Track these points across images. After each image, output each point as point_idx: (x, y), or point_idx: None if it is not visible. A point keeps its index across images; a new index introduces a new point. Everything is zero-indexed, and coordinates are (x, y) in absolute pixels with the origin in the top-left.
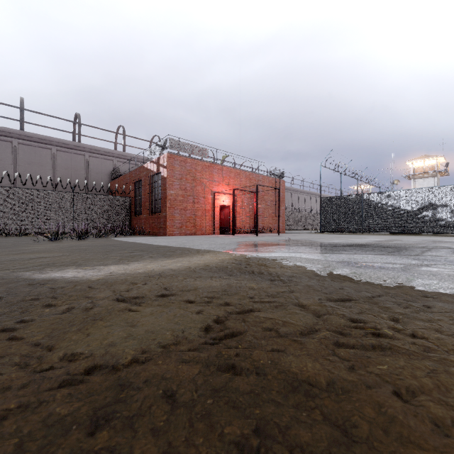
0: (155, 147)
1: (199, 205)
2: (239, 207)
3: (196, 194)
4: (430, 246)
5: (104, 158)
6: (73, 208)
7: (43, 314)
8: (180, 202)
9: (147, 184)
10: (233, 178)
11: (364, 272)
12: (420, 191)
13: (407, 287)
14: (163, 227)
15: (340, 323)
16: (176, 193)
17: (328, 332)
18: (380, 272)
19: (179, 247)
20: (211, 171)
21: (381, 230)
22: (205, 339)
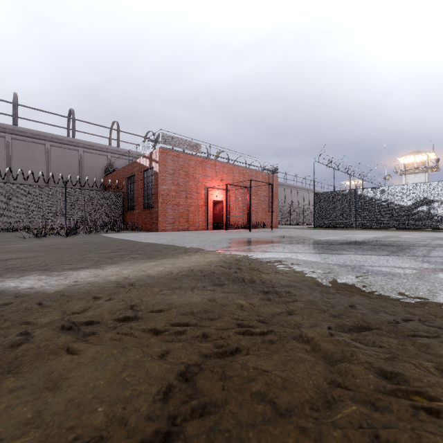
0: (148, 142)
1: (192, 200)
2: (232, 202)
3: (189, 189)
4: (432, 244)
5: (98, 153)
6: (65, 204)
7: None
8: (173, 197)
9: (140, 179)
10: (226, 173)
11: (373, 281)
12: (414, 186)
13: (433, 304)
14: (155, 222)
15: (368, 383)
16: (168, 188)
17: (354, 407)
18: (393, 281)
19: (167, 245)
20: (204, 166)
21: (375, 226)
22: (155, 428)
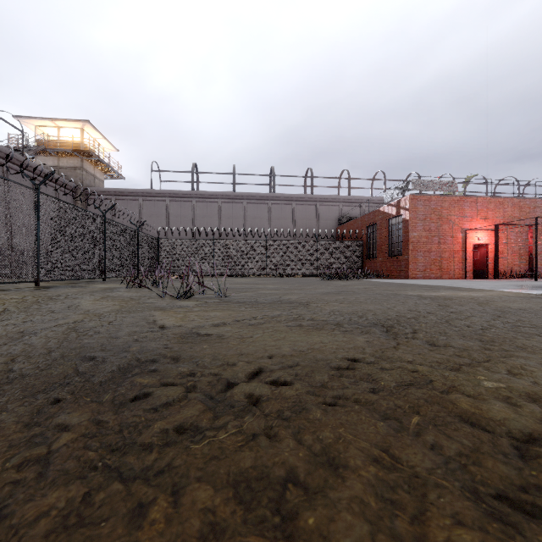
0: (394, 190)
1: (446, 246)
2: (502, 245)
3: (442, 234)
4: None
5: (331, 205)
6: (316, 254)
7: (450, 300)
8: (423, 244)
9: (384, 228)
10: (492, 210)
11: None
12: None
13: None
14: (404, 270)
15: None
16: (419, 235)
17: None
18: None
19: (453, 286)
20: (461, 205)
21: None
22: None
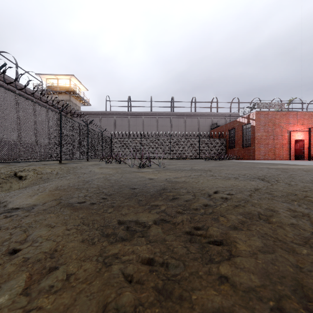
0: (245, 109)
1: (278, 140)
2: (312, 140)
3: (275, 134)
4: None
5: (207, 118)
6: (199, 146)
7: (287, 169)
8: (264, 140)
9: (240, 131)
10: (306, 119)
11: None
12: None
13: None
14: (252, 155)
15: None
16: (261, 134)
17: None
18: None
19: (284, 163)
20: (287, 117)
21: None
22: None
